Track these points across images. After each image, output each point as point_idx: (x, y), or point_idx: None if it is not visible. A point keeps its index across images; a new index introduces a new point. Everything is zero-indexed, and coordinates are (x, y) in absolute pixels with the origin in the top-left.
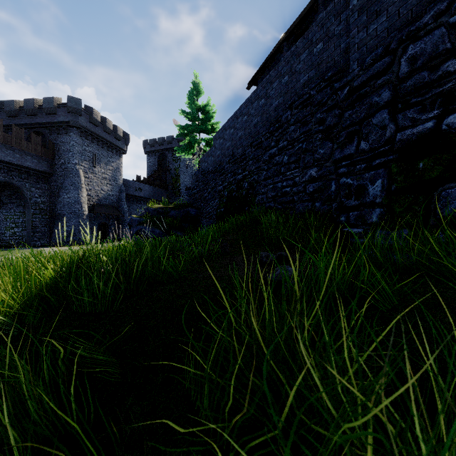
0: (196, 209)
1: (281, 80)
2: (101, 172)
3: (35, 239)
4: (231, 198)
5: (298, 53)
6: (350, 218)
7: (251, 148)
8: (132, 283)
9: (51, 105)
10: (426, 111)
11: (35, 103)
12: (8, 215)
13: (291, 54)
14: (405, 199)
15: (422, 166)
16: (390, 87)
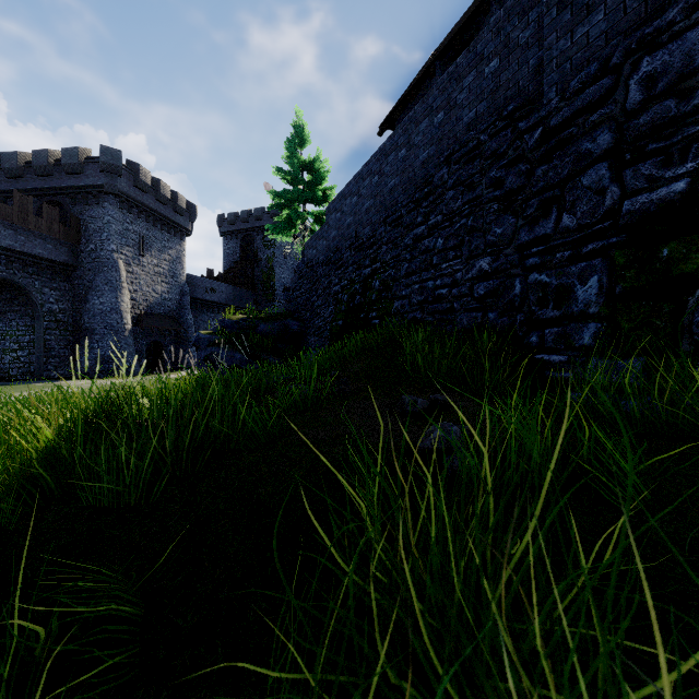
0: (299, 322)
1: (432, 118)
2: (152, 264)
3: (50, 367)
4: (354, 304)
5: (459, 76)
6: (545, 338)
7: (386, 226)
8: (184, 453)
9: (75, 160)
10: (673, 164)
11: (49, 157)
12: (7, 330)
13: (448, 77)
14: (638, 309)
15: (667, 254)
16: (611, 126)
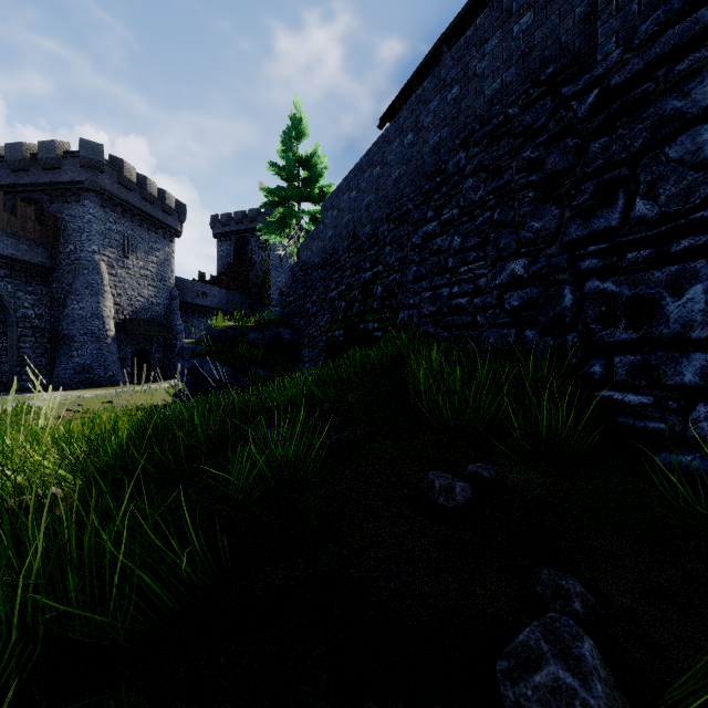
0: (292, 331)
1: (445, 94)
2: (138, 267)
3: (25, 377)
4: (353, 313)
5: (480, 40)
6: (615, 369)
7: (389, 224)
8: None
9: (52, 154)
10: None
11: (24, 151)
12: None
13: (465, 43)
14: None
15: None
16: None
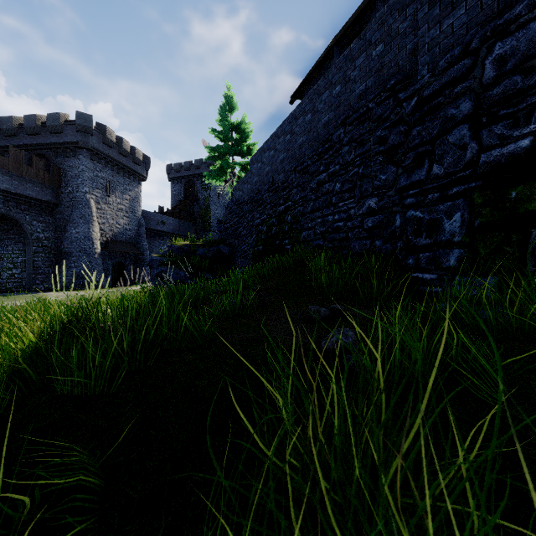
0: (229, 247)
1: (331, 90)
2: (116, 203)
3: (38, 282)
4: (271, 234)
5: (352, 58)
6: (420, 260)
7: (296, 174)
8: (138, 352)
9: (56, 123)
10: (519, 126)
11: (37, 120)
12: (4, 253)
13: (344, 59)
14: (492, 238)
15: (515, 195)
16: (471, 96)
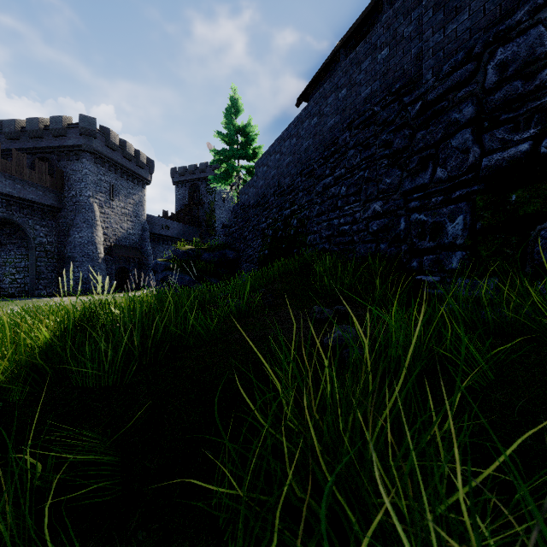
0: (234, 252)
1: (337, 94)
2: (120, 207)
3: (41, 287)
4: (277, 238)
5: (358, 61)
6: (423, 263)
7: (301, 177)
8: (149, 348)
9: (60, 126)
10: (520, 130)
11: (40, 123)
12: (7, 258)
13: (349, 62)
14: (493, 240)
15: (515, 199)
16: (473, 100)
